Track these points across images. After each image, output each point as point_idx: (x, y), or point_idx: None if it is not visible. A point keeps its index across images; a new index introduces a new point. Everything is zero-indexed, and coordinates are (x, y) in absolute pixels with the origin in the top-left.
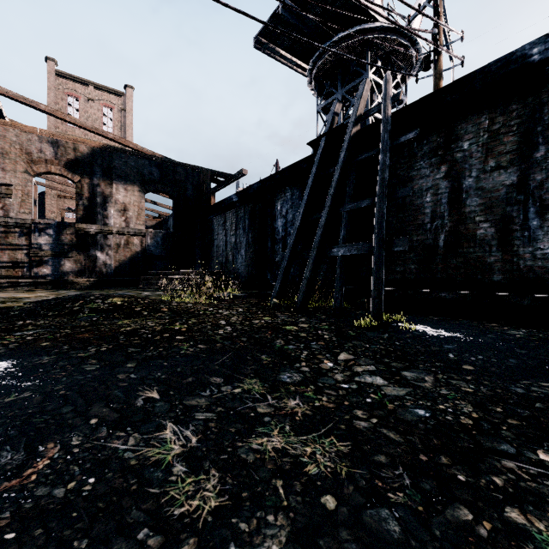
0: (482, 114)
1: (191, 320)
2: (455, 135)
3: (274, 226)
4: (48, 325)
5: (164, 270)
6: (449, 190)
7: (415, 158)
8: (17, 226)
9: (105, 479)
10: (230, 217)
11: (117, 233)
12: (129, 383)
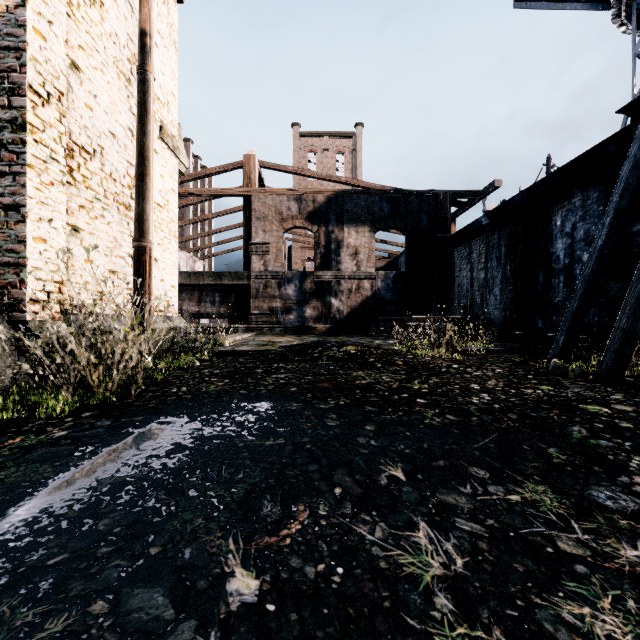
0: None
1: (432, 379)
2: None
3: (548, 251)
4: (295, 370)
5: (395, 316)
6: None
7: None
8: (273, 279)
9: (354, 576)
10: (477, 246)
11: (349, 278)
12: (369, 451)
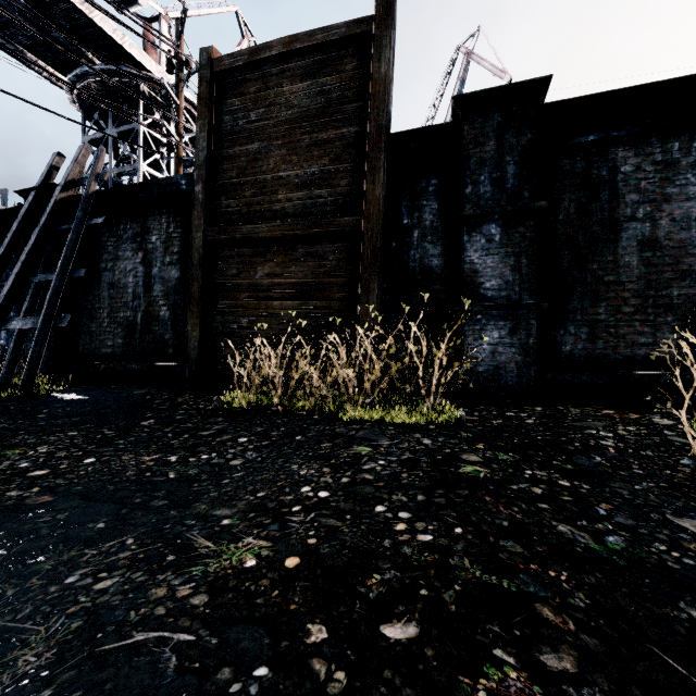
0: (163, 217)
1: None
2: (148, 228)
3: None
4: None
5: None
6: (144, 274)
7: (122, 239)
8: None
9: None
10: None
11: None
12: None
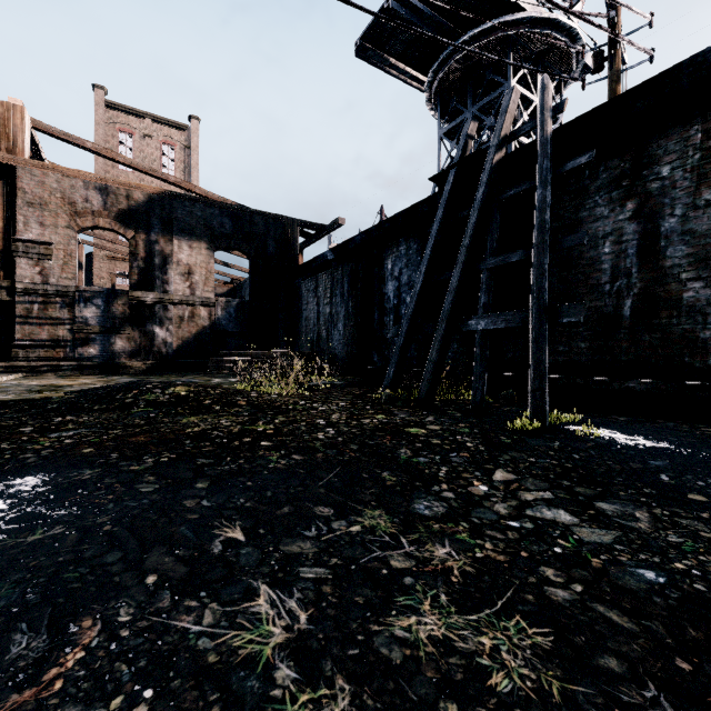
0: (691, 125)
1: (278, 418)
2: (648, 158)
3: (382, 292)
4: (93, 423)
5: (238, 350)
6: (640, 235)
7: (587, 192)
8: (58, 295)
9: (170, 692)
10: (323, 280)
11: (180, 303)
12: (200, 515)
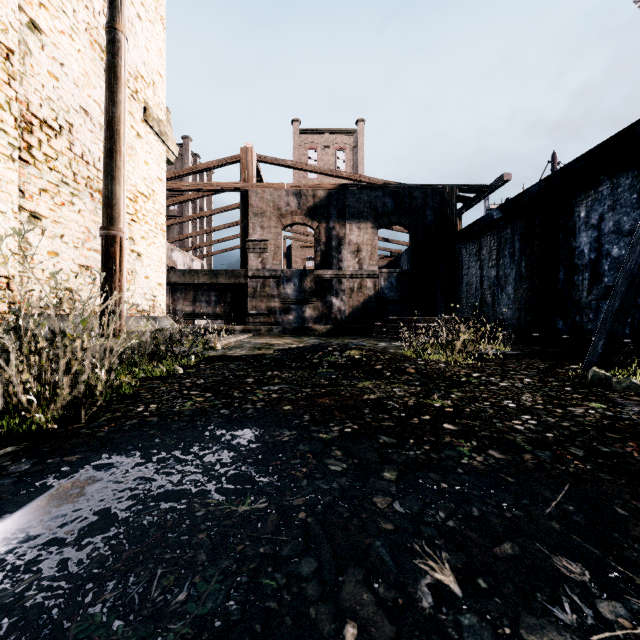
0: None
1: (453, 392)
2: None
3: (570, 246)
4: (291, 379)
5: (398, 316)
6: None
7: None
8: (271, 277)
9: None
10: (487, 242)
11: (351, 277)
12: (394, 526)
